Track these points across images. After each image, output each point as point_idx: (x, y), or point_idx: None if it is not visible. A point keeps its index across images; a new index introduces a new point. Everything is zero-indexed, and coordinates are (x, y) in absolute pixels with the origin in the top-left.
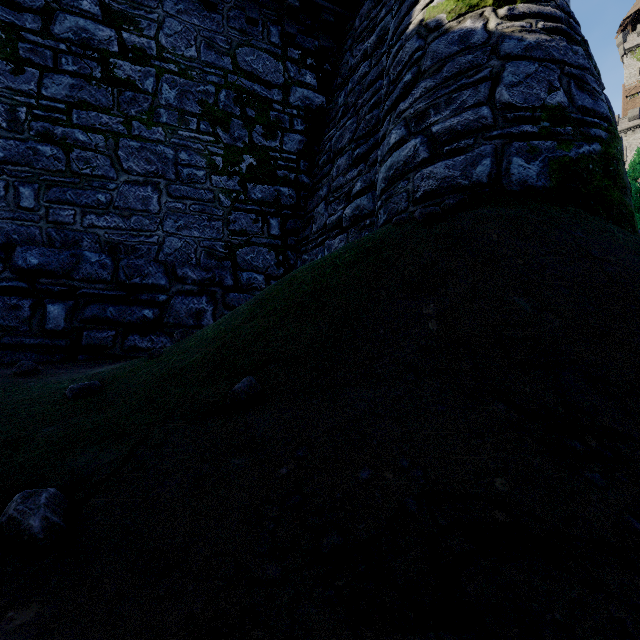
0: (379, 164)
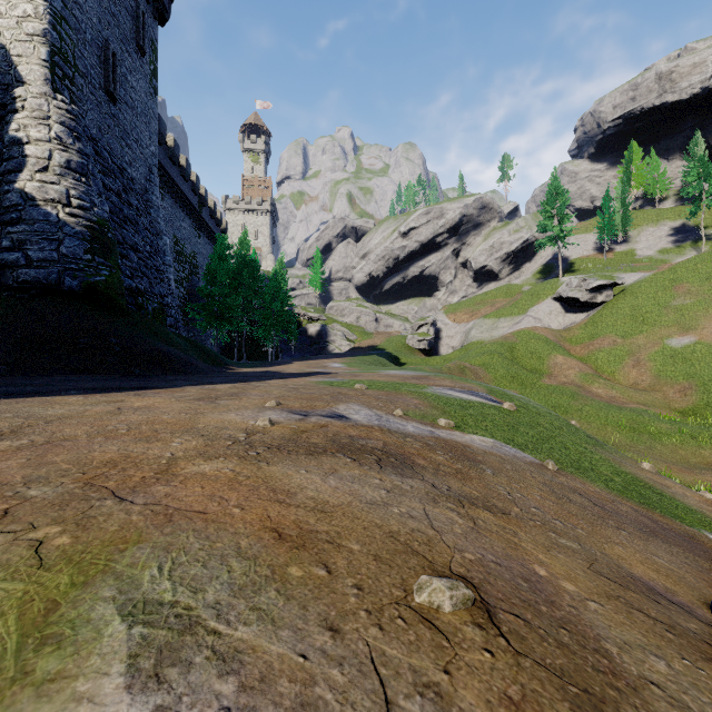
0: None
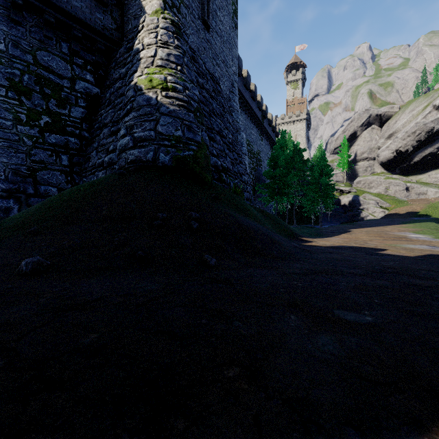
0: (118, 141)
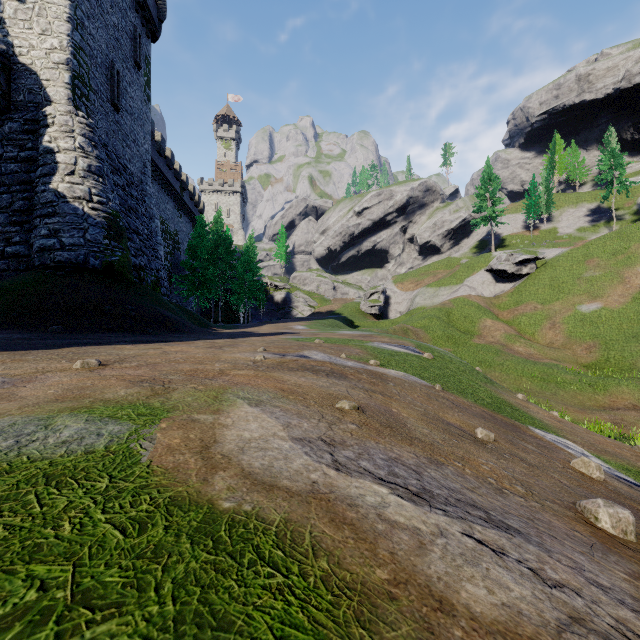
0: (34, 237)
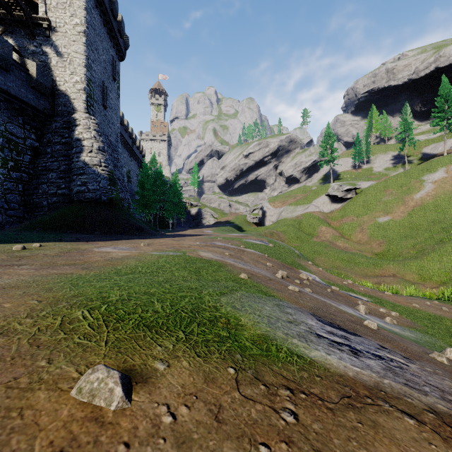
0: (73, 186)
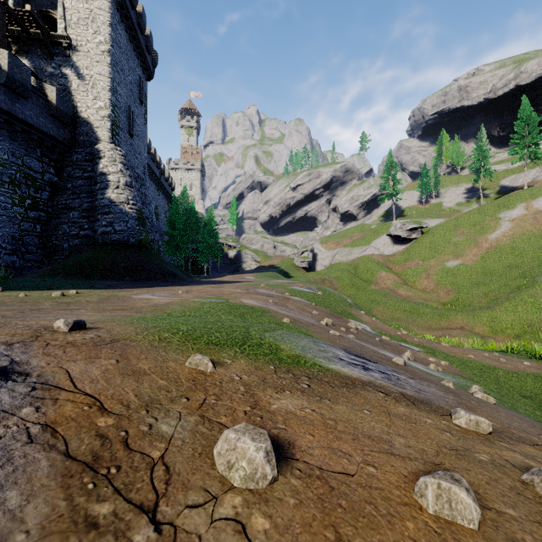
0: (98, 226)
